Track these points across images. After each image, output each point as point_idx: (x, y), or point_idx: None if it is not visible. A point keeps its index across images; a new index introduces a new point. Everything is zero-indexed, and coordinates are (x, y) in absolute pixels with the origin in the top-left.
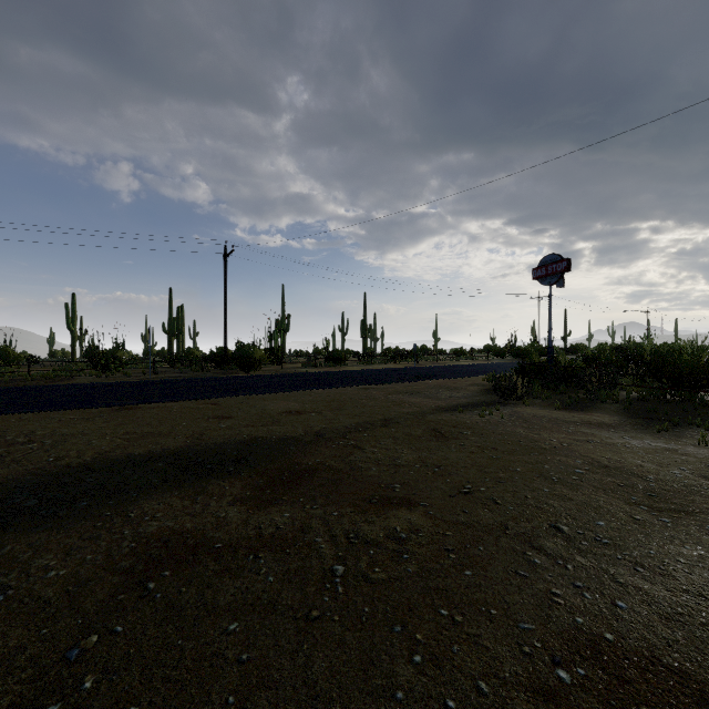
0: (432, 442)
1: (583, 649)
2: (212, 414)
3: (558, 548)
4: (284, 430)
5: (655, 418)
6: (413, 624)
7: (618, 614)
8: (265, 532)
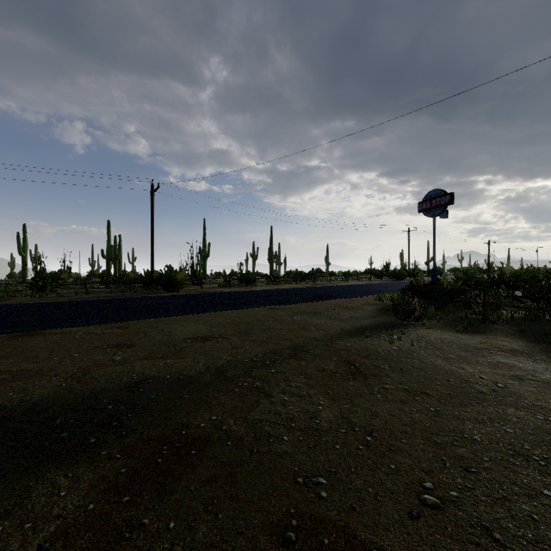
0: (349, 382)
1: None
2: (113, 342)
3: None
4: (182, 365)
5: None
6: None
7: None
8: None
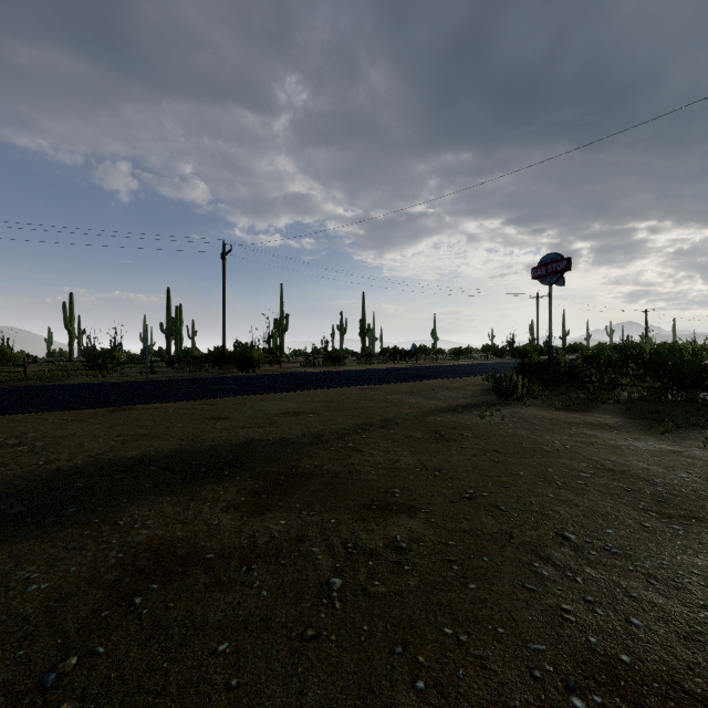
0: (432, 444)
1: (598, 673)
2: (208, 415)
3: (566, 559)
4: (281, 432)
5: (657, 419)
6: (415, 644)
7: (634, 633)
8: (259, 541)
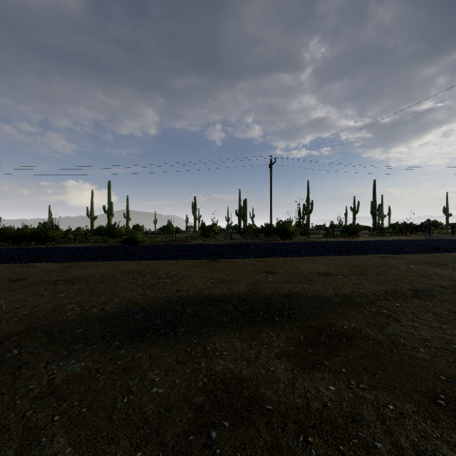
0: None
1: None
2: (262, 270)
3: None
4: (316, 289)
5: None
6: None
7: None
8: (311, 405)
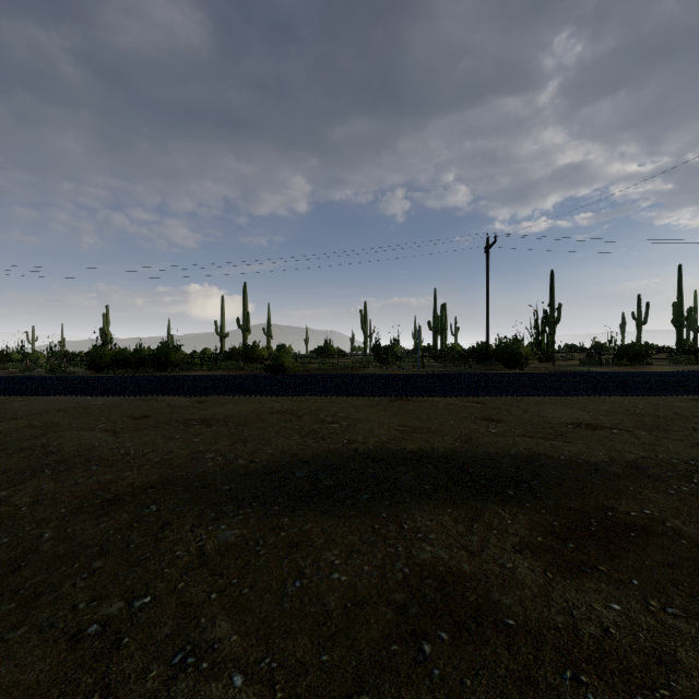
0: None
1: None
2: (478, 415)
3: None
4: (574, 449)
5: None
6: None
7: None
8: (581, 628)
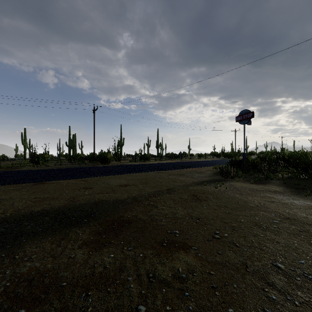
0: (193, 202)
1: None
2: (82, 186)
3: (284, 285)
4: (117, 196)
5: (299, 188)
6: None
7: None
8: (96, 271)
